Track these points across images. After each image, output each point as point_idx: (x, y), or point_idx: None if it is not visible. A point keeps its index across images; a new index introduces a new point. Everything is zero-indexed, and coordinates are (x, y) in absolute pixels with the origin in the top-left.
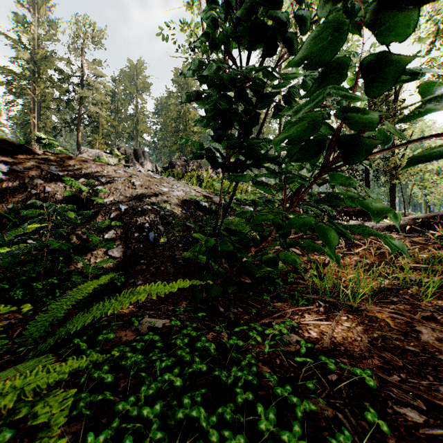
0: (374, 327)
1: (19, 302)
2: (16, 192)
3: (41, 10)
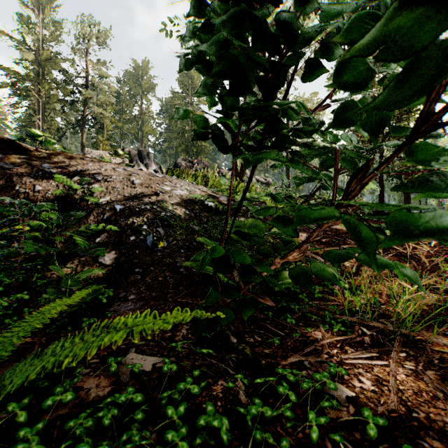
0: None
1: None
2: (3, 191)
3: (45, 10)
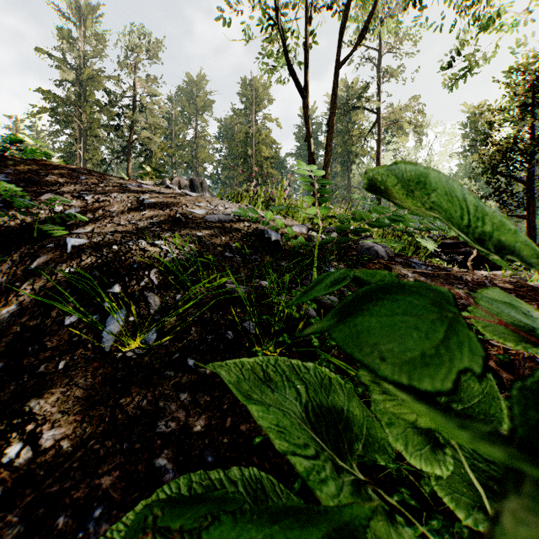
0: None
1: None
2: None
3: (87, 21)
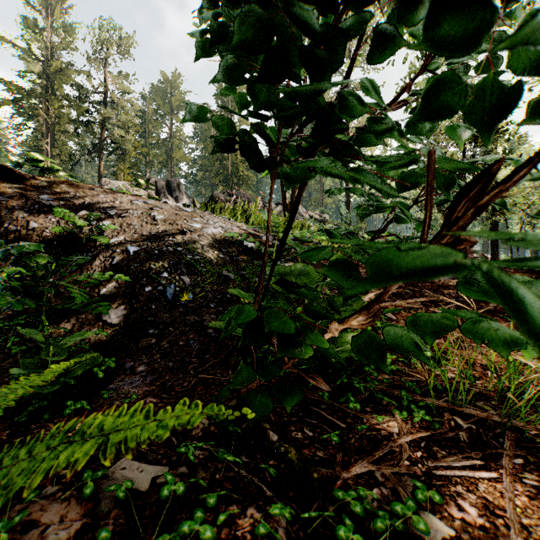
0: None
1: None
2: None
3: (55, 12)
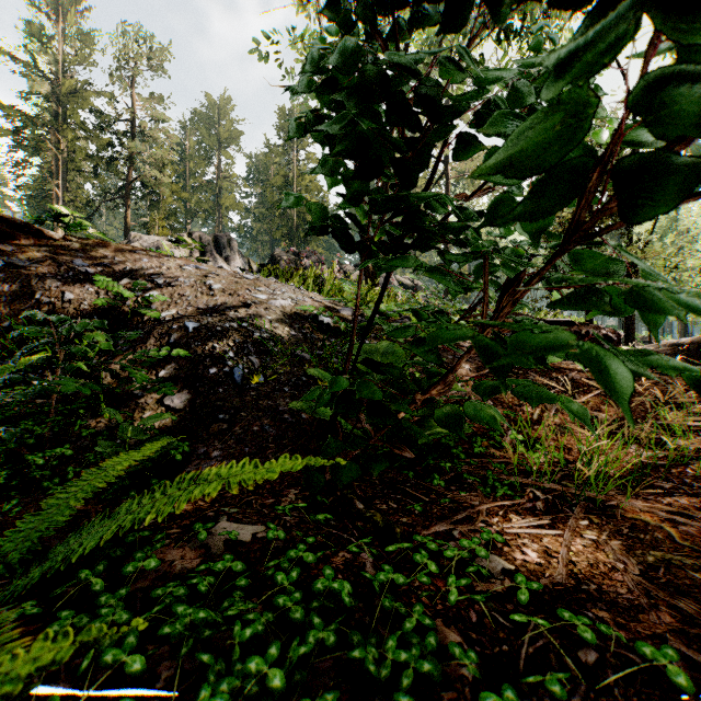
0: (644, 542)
1: (4, 488)
2: (17, 301)
3: (68, 16)
